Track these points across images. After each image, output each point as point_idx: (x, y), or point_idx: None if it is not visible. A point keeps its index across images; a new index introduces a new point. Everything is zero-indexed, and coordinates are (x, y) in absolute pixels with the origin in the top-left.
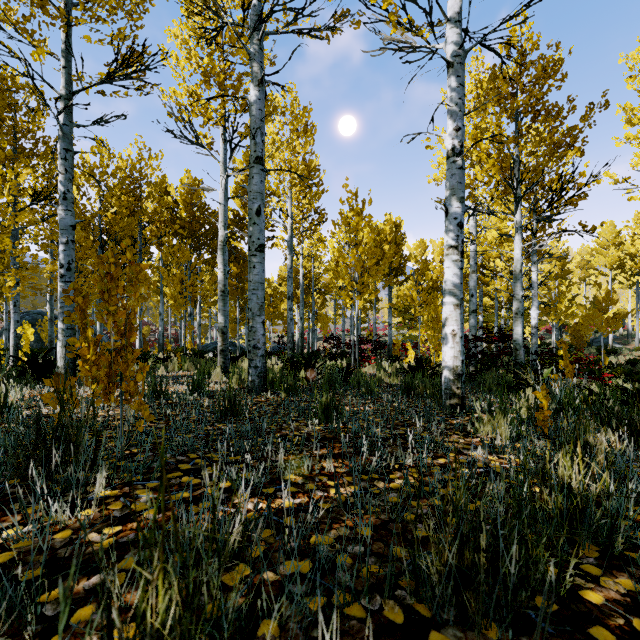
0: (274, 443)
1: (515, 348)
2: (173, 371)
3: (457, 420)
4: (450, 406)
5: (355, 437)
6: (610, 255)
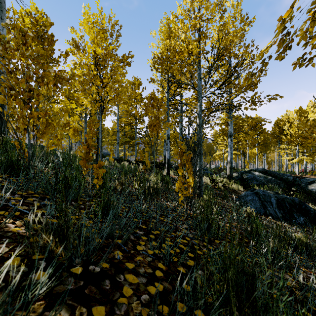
0: None
1: None
2: None
3: None
4: None
5: None
6: None
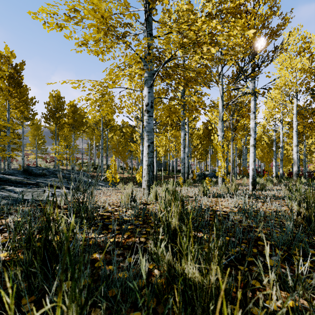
0: None
1: None
2: None
3: None
4: None
5: None
6: None
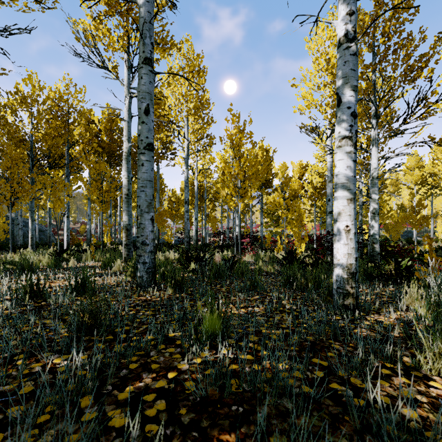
0: (107, 434)
1: (372, 242)
2: (86, 262)
3: (362, 329)
4: (344, 306)
5: (254, 396)
6: (415, 174)
